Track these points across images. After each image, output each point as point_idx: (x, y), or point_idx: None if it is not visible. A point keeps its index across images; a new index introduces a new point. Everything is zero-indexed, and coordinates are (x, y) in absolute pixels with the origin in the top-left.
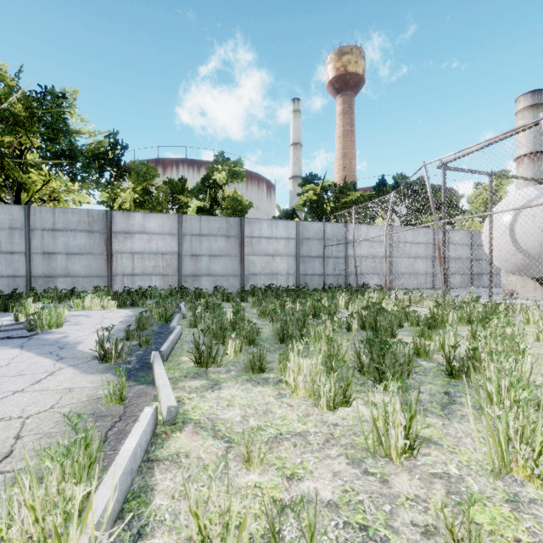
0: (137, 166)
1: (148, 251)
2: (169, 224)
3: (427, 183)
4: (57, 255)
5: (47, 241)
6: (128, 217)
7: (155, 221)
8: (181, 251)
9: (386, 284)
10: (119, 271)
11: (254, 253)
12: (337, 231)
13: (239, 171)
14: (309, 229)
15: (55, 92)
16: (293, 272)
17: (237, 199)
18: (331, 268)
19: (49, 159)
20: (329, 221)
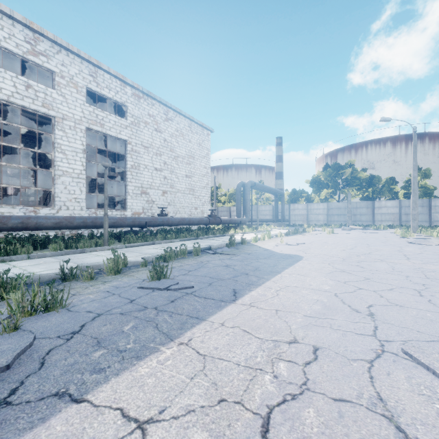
0: (373, 179)
1: (387, 213)
2: (395, 203)
3: None
4: (357, 215)
5: (354, 211)
6: (379, 202)
7: (390, 203)
8: (400, 213)
9: None
10: (376, 220)
11: (437, 212)
12: None
13: (428, 174)
14: None
15: (353, 166)
16: None
17: (427, 187)
18: None
19: (352, 187)
20: None
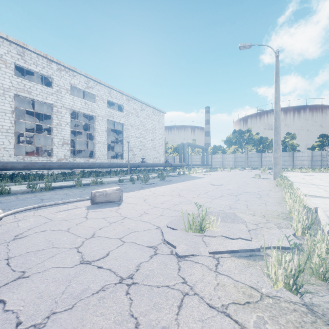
0: (263, 139)
1: (269, 160)
2: None
3: (327, 150)
4: (252, 161)
5: (250, 159)
6: (265, 154)
7: (271, 154)
8: None
9: (328, 167)
10: (263, 164)
11: (297, 160)
12: (327, 153)
13: (294, 137)
14: (316, 153)
15: (250, 132)
16: (310, 165)
17: (293, 145)
18: (324, 163)
19: (249, 144)
20: (322, 151)
